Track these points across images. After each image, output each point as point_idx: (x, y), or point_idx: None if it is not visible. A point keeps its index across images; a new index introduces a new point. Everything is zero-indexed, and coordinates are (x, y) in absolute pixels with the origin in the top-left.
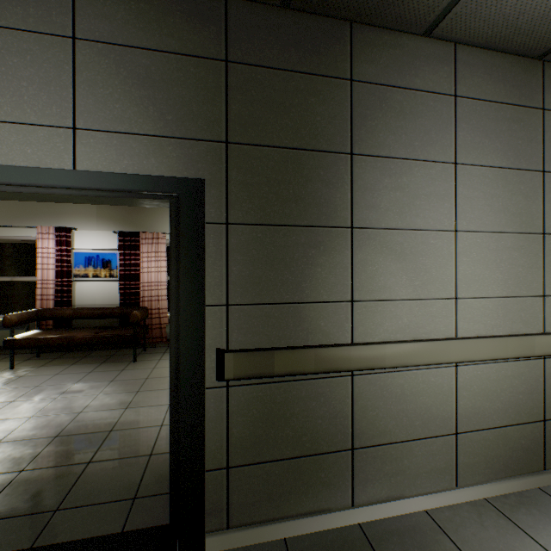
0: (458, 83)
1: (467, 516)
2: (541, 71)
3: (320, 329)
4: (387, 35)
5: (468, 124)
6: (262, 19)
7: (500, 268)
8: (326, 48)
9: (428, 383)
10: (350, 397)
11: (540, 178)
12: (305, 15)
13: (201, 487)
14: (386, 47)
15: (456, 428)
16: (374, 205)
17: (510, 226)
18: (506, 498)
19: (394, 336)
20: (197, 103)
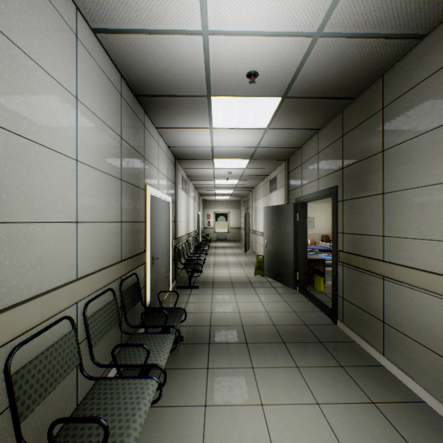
0: None
1: (439, 426)
2: None
3: (369, 249)
4: (402, 61)
5: None
6: (351, 109)
7: None
8: (372, 101)
9: (432, 307)
10: (382, 291)
11: None
12: (364, 93)
13: (335, 299)
14: (401, 71)
15: None
16: (394, 177)
17: None
18: None
19: (406, 262)
20: (336, 157)
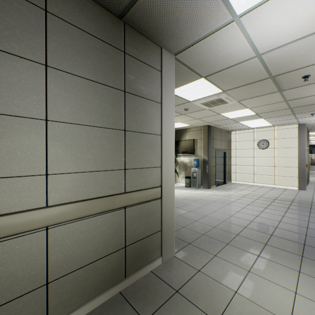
0: (50, 2)
1: None
2: (123, 28)
3: None
4: None
5: (61, 39)
6: None
7: (92, 151)
8: None
9: (12, 252)
10: None
11: (123, 95)
12: None
13: None
14: None
15: (48, 279)
16: None
17: (100, 123)
18: (92, 314)
19: None
20: None
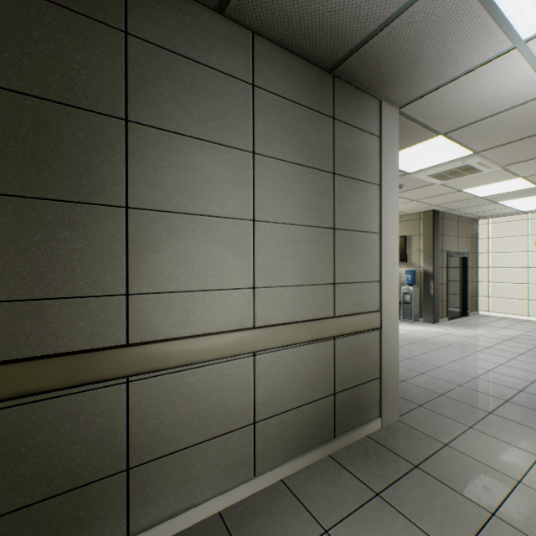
0: (257, 74)
1: (258, 506)
2: (332, 84)
3: (79, 331)
4: None
5: (267, 116)
6: None
7: (297, 258)
8: None
9: (224, 377)
10: (125, 408)
11: (331, 179)
12: None
13: None
14: (173, 10)
15: (255, 417)
16: (159, 184)
17: (306, 220)
18: (300, 474)
19: (184, 331)
20: None
